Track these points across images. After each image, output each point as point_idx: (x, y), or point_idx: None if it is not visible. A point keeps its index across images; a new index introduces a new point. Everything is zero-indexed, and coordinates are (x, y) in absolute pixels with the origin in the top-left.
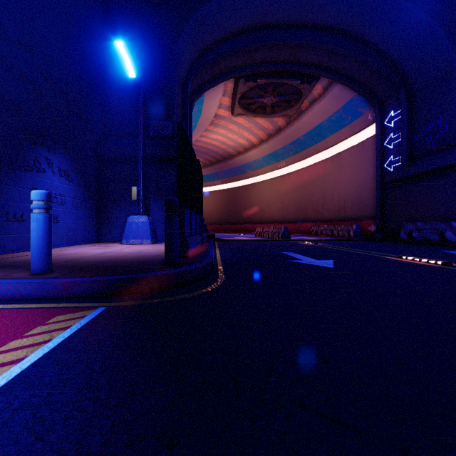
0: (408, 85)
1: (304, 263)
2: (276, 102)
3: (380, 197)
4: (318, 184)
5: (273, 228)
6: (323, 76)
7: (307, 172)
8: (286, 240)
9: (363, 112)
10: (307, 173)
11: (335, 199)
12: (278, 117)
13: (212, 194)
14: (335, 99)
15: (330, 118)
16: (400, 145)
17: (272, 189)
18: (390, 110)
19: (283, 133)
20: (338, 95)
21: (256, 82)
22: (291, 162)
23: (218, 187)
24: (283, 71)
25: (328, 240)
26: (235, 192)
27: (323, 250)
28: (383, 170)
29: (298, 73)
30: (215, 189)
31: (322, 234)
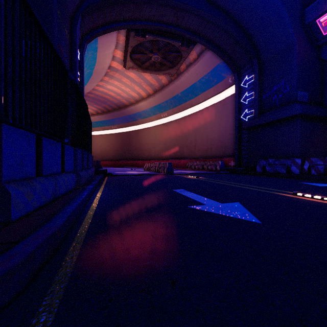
0: (259, 56)
1: (214, 214)
2: (161, 61)
3: (238, 140)
4: (192, 131)
5: (159, 163)
6: (199, 42)
7: (183, 121)
8: (171, 174)
9: (225, 77)
10: (183, 122)
11: (204, 141)
12: (163, 74)
13: (109, 136)
14: (205, 64)
15: (201, 80)
16: (252, 101)
17: (157, 133)
18: (245, 75)
19: (166, 89)
20: (208, 60)
21: (145, 37)
22: (172, 113)
23: (114, 130)
24: (167, 32)
25: (204, 173)
26: (128, 135)
27: (211, 185)
28: (240, 120)
29: (180, 36)
30: (112, 132)
31: (195, 168)
